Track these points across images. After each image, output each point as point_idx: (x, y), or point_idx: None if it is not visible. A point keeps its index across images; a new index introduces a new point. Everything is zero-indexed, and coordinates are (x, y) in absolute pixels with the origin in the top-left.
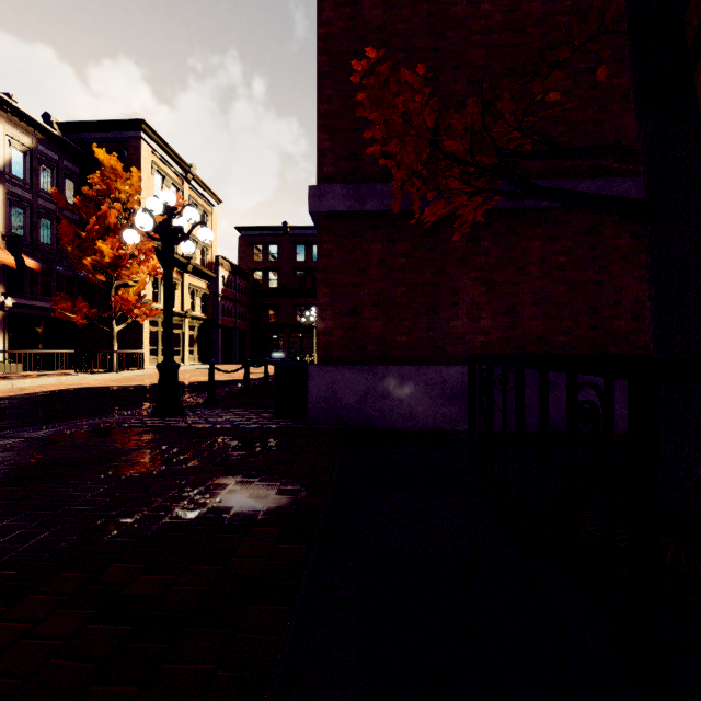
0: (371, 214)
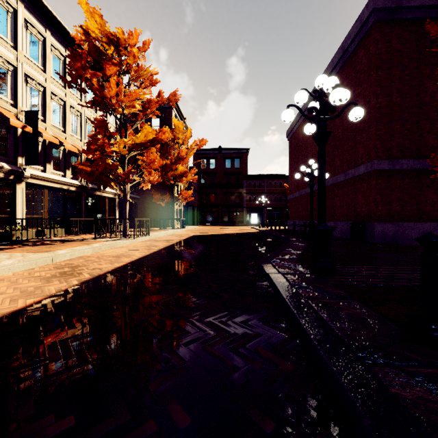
0: (395, 170)
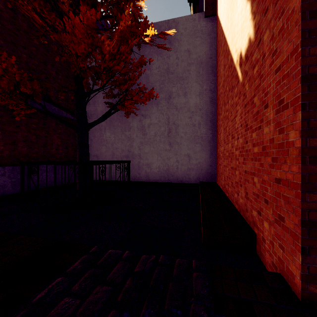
0: None
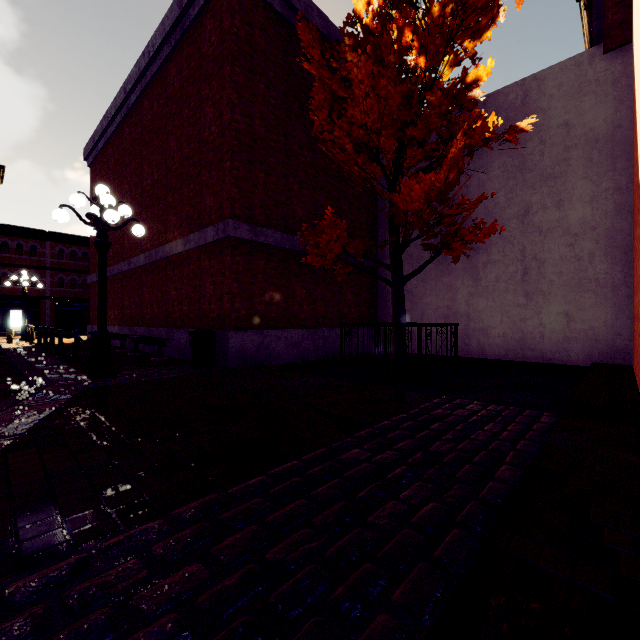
0: (259, 243)
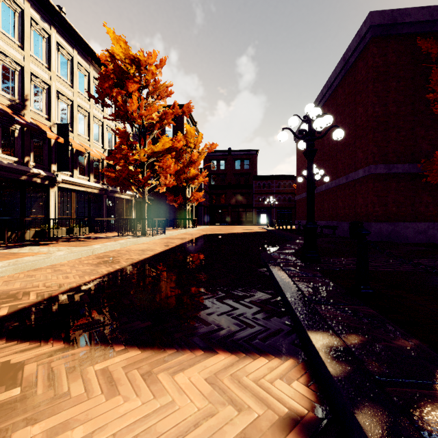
0: (391, 173)
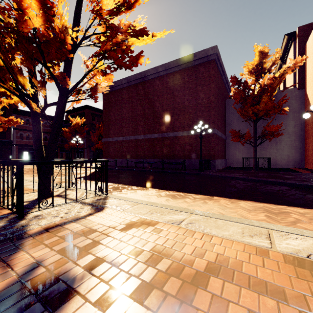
0: (216, 134)
